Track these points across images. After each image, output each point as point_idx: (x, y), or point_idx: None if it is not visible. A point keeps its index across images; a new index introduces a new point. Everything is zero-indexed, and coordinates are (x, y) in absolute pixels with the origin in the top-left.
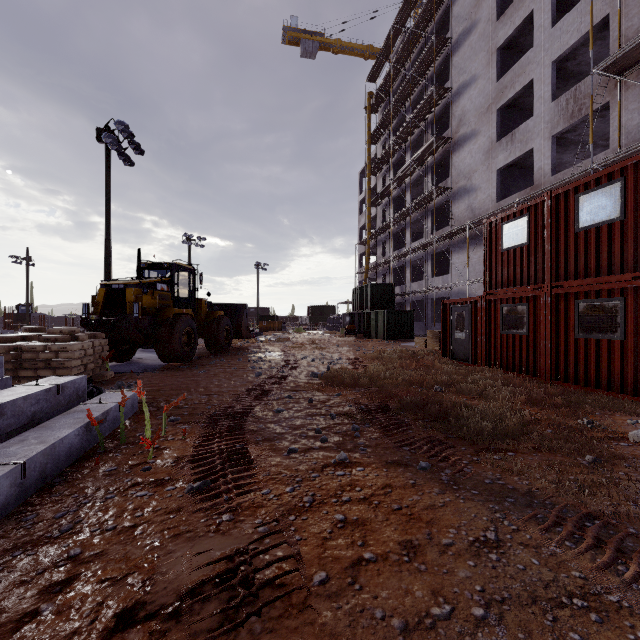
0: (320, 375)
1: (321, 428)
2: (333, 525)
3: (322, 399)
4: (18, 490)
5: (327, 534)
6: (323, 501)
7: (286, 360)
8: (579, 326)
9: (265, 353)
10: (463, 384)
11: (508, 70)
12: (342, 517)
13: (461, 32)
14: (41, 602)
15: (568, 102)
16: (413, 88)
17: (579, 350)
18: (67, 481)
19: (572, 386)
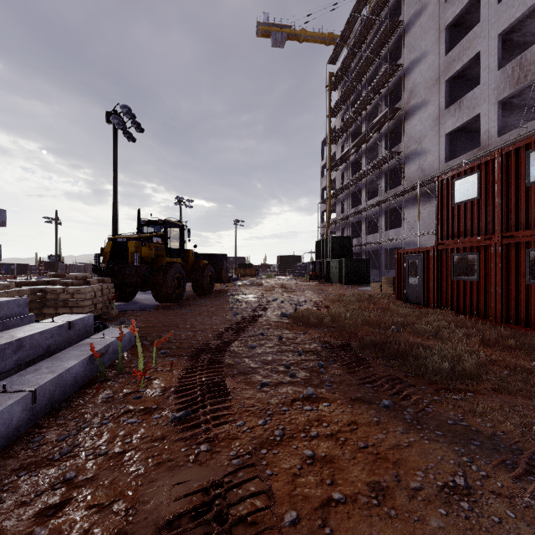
0: (288, 315)
1: (290, 364)
2: (302, 461)
3: (290, 337)
4: (29, 414)
5: (297, 470)
6: (292, 435)
7: (259, 301)
8: (530, 273)
9: (242, 295)
10: (418, 325)
11: (456, 45)
12: (311, 453)
13: (412, 15)
14: (35, 525)
15: (514, 70)
16: (369, 67)
17: (530, 295)
18: (71, 406)
19: (523, 329)
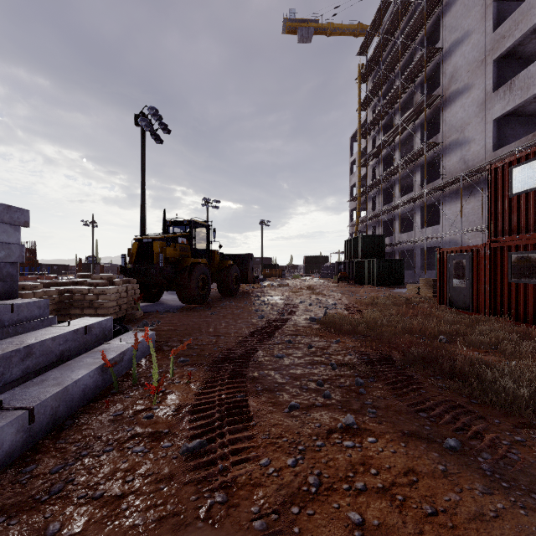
0: (318, 320)
1: (322, 380)
2: (348, 531)
3: (321, 345)
4: (25, 436)
5: None
6: (332, 486)
7: (286, 304)
8: None
9: (267, 297)
10: (473, 336)
11: (505, 20)
12: (358, 518)
13: None
14: None
15: None
16: (402, 54)
17: None
18: (76, 424)
19: None
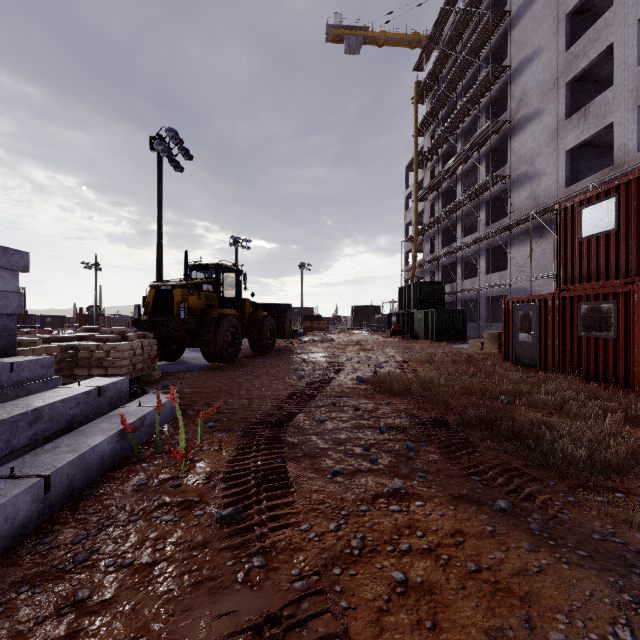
0: (366, 380)
1: (369, 444)
2: (390, 589)
3: (369, 408)
4: (41, 506)
5: (383, 603)
6: (376, 548)
7: (330, 362)
8: None
9: (308, 354)
10: (536, 396)
11: (579, 38)
12: (402, 577)
13: (521, 3)
14: None
15: None
16: (465, 71)
17: None
18: (95, 495)
19: None
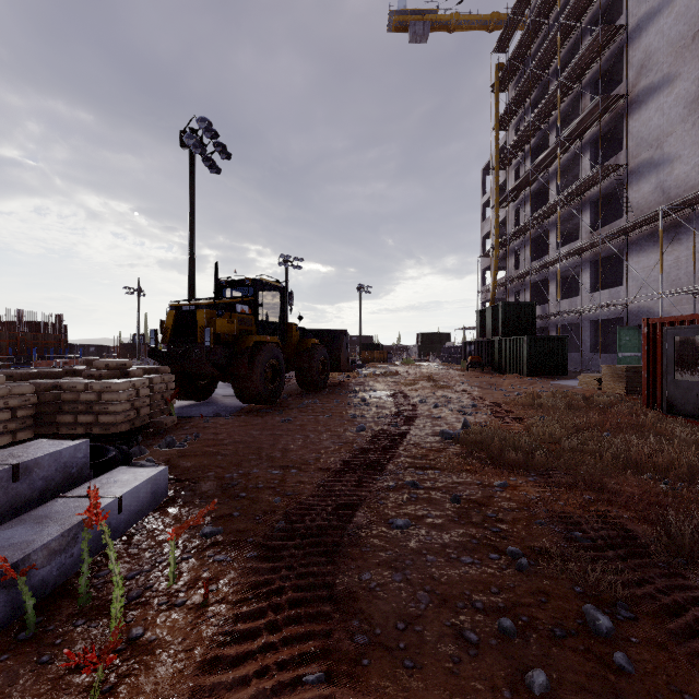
0: (456, 437)
1: (506, 607)
2: None
3: (475, 495)
4: None
5: None
6: None
7: (398, 404)
8: None
9: (369, 392)
10: None
11: None
12: None
13: None
14: None
15: None
16: (562, 43)
17: None
18: None
19: None
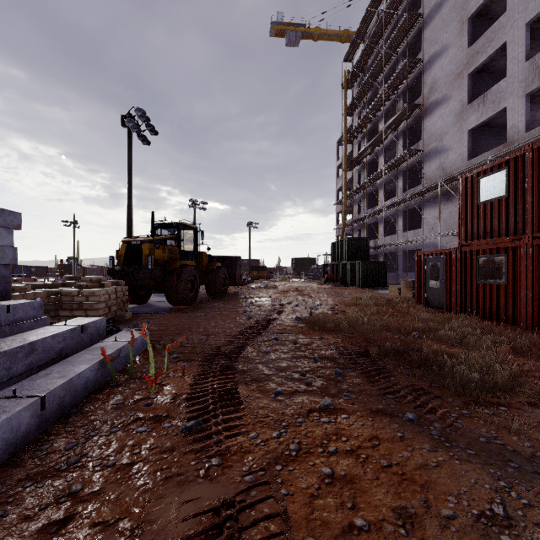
0: (303, 319)
1: (305, 371)
2: (320, 480)
3: (305, 342)
4: (38, 420)
5: (314, 490)
6: (309, 450)
7: (273, 305)
8: None
9: (255, 298)
10: (441, 331)
11: (479, 37)
12: (329, 471)
13: (432, 7)
14: None
15: None
16: (386, 63)
17: None
18: (81, 412)
19: None
